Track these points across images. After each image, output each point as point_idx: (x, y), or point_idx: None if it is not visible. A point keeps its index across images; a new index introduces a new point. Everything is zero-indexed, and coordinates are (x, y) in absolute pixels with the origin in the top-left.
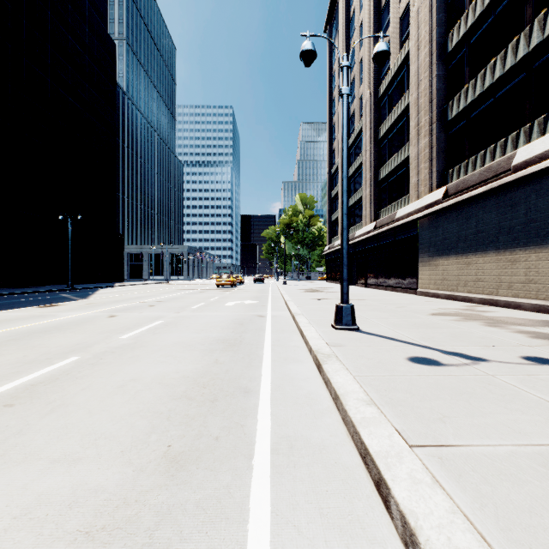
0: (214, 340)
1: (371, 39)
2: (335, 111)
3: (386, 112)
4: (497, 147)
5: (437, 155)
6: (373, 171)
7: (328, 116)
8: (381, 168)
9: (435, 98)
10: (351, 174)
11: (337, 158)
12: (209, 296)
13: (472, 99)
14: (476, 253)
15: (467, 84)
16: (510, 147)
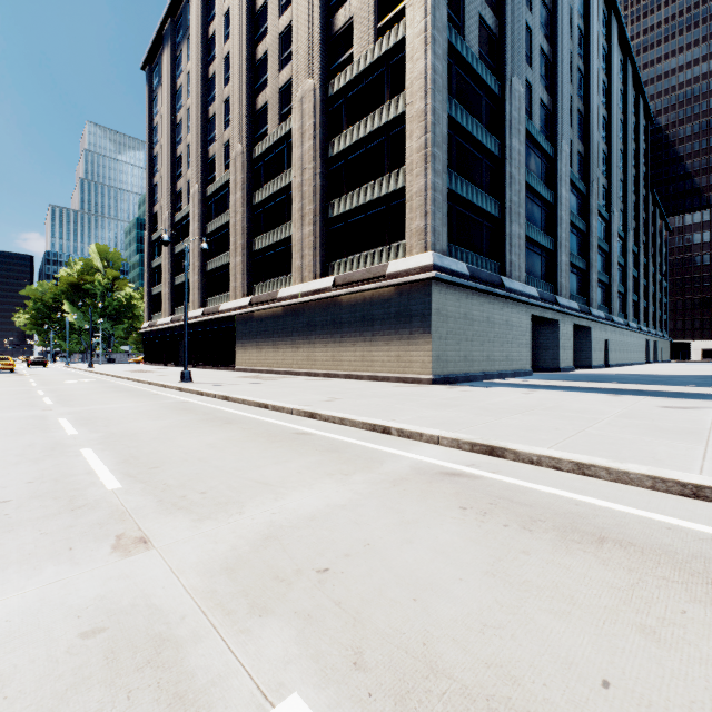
0: (114, 391)
1: (199, 139)
2: (158, 171)
3: (213, 214)
4: (275, 282)
5: (247, 272)
6: (201, 262)
7: (148, 172)
8: (209, 261)
9: (246, 232)
10: (178, 252)
11: (160, 226)
12: (16, 379)
13: (265, 246)
14: (265, 343)
15: (263, 235)
16: (280, 285)
